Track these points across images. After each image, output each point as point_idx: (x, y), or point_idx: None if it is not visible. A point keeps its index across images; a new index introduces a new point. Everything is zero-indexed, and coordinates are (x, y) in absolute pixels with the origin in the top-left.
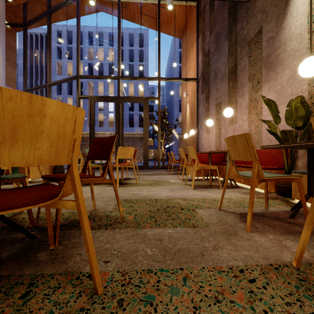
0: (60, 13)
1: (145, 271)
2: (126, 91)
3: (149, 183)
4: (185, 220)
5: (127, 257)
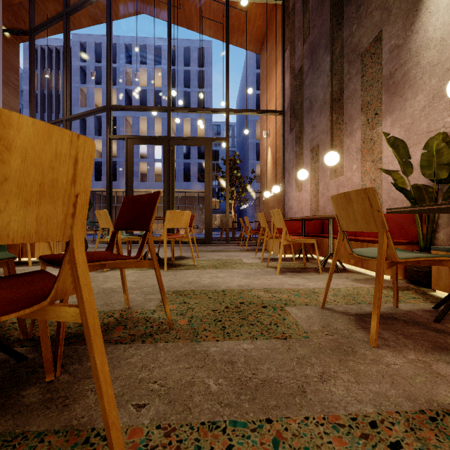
0: (83, 15)
1: (207, 425)
2: (179, 130)
3: (213, 264)
4: (269, 325)
5: (176, 396)
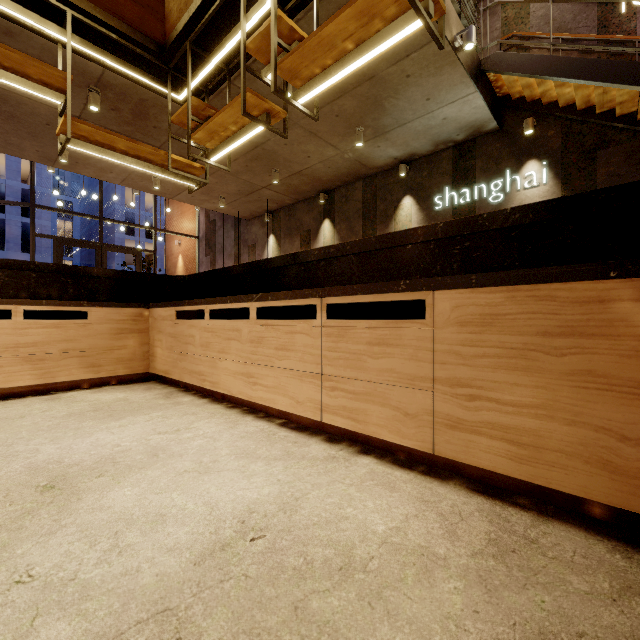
0: None
1: None
2: None
3: None
4: None
5: None
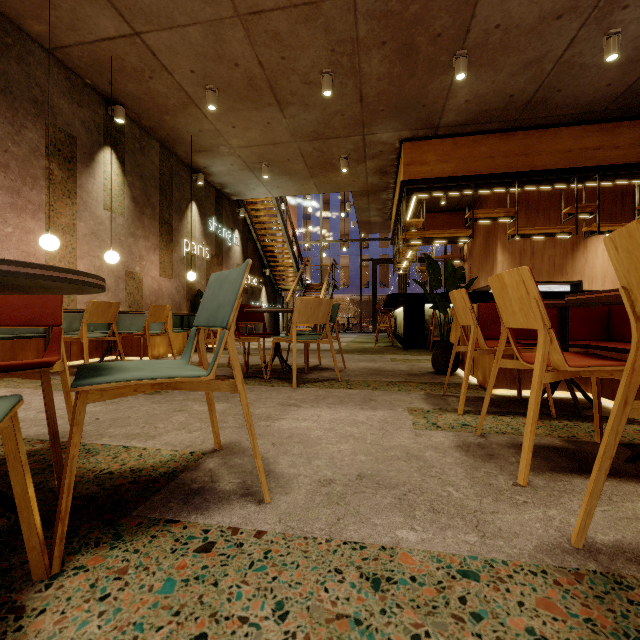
0: None
1: None
2: None
3: None
4: None
5: None
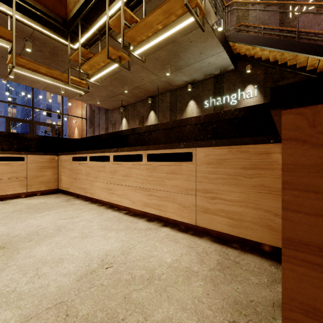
0: None
1: None
2: None
3: None
4: None
5: None
